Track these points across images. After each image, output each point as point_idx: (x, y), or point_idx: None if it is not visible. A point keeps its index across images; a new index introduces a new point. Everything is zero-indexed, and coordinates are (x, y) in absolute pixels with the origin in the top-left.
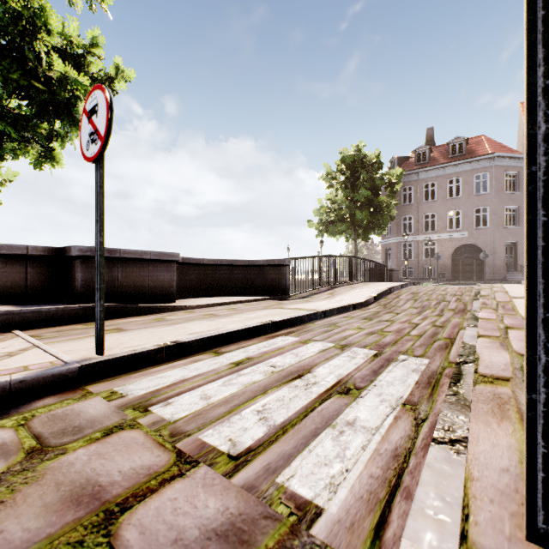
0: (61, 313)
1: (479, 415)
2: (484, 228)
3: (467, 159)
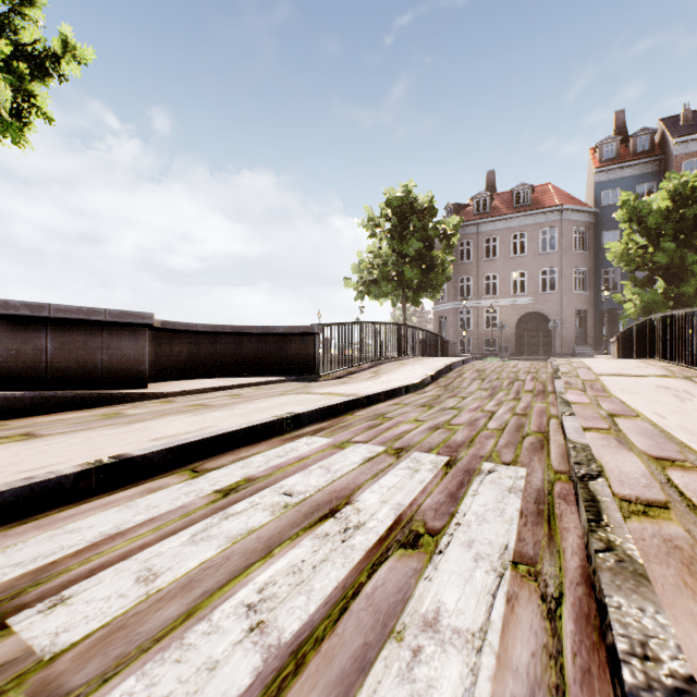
0: None
1: (671, 597)
2: (551, 293)
3: (532, 210)
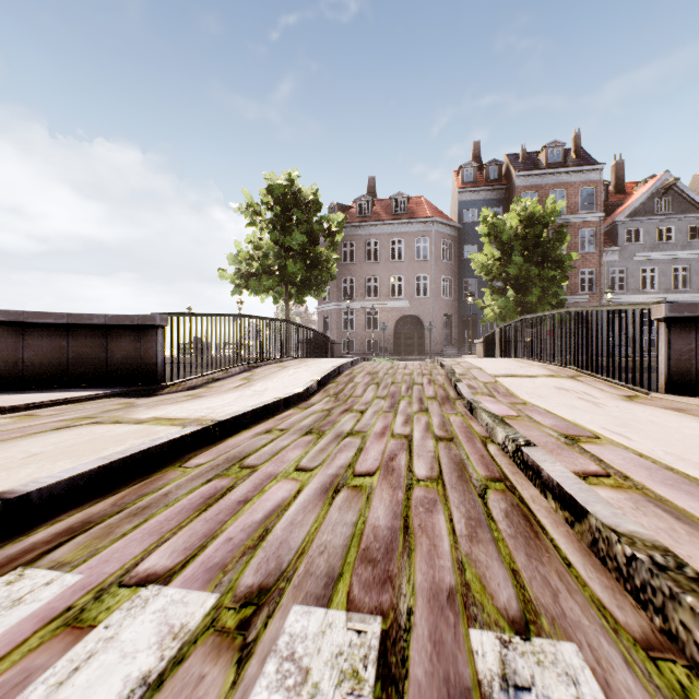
0: None
1: None
2: (424, 298)
3: (409, 219)
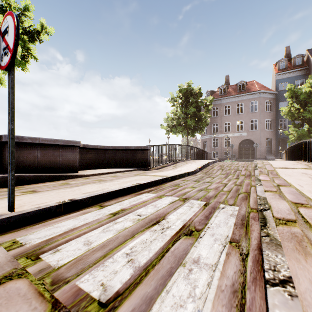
0: None
1: (289, 252)
2: (255, 130)
3: (246, 93)
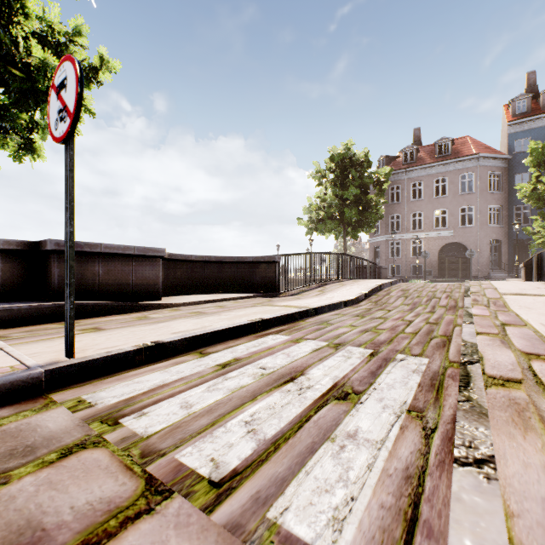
0: (34, 311)
1: (500, 425)
2: (469, 227)
3: (452, 159)
